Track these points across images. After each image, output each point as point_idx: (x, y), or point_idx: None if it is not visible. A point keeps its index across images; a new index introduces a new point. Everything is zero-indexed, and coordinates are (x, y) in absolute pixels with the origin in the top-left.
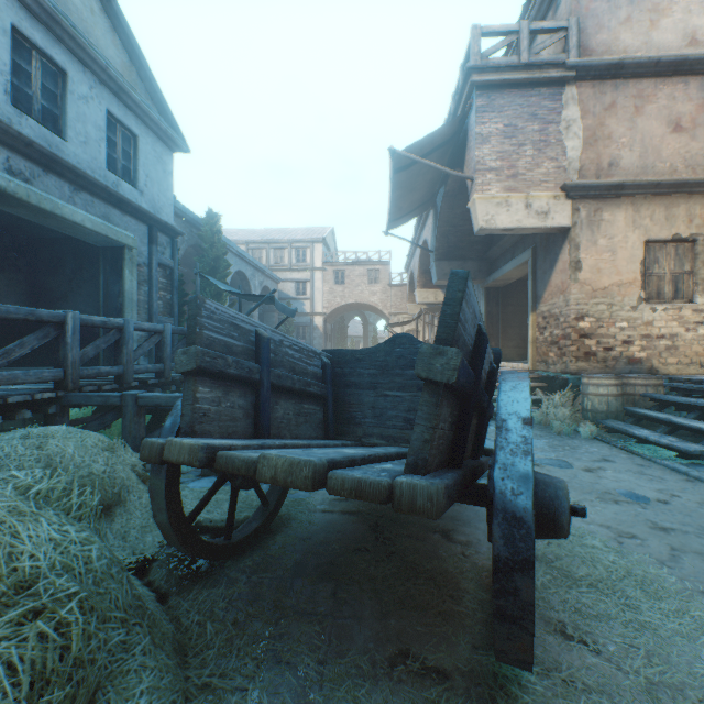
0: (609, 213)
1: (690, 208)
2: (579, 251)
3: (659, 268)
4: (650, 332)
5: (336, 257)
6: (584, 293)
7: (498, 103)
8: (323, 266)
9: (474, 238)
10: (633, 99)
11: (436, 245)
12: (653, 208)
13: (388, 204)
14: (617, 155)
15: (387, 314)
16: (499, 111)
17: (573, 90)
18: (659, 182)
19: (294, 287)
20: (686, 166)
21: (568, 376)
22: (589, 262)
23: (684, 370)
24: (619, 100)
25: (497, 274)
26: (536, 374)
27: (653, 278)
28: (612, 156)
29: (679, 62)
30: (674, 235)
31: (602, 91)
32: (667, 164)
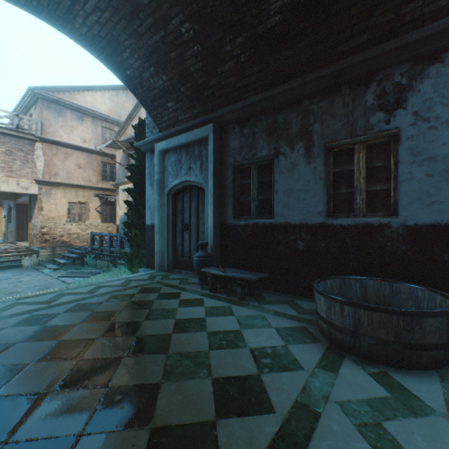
0: (56, 191)
1: (85, 193)
2: (43, 203)
3: (75, 211)
4: (71, 232)
5: None
6: (45, 219)
7: (4, 140)
8: None
9: None
10: (65, 154)
11: None
12: (72, 192)
13: None
14: (59, 172)
15: None
16: (4, 143)
17: (40, 145)
18: (72, 184)
19: None
20: (83, 180)
21: (37, 249)
22: (47, 208)
23: (83, 244)
24: (60, 153)
25: (20, 200)
26: (30, 248)
27: (73, 214)
28: (57, 172)
29: (80, 147)
30: (79, 201)
31: (53, 148)
32: (77, 178)
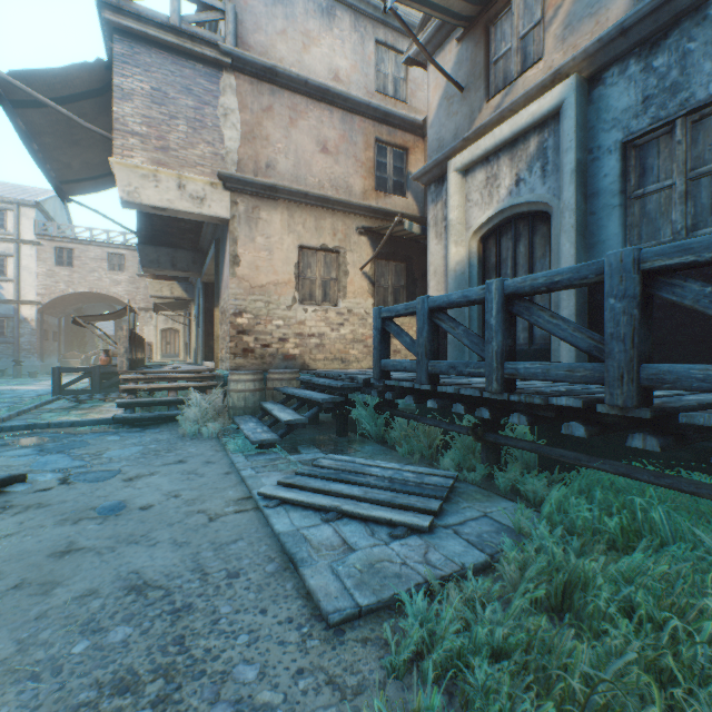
0: (268, 214)
1: (335, 223)
2: (238, 245)
3: (312, 273)
4: (304, 331)
5: (59, 231)
6: (244, 288)
7: (146, 60)
8: (38, 240)
9: (186, 225)
10: (289, 110)
11: (138, 226)
12: (306, 217)
13: (34, 152)
14: (275, 159)
15: (137, 308)
16: (147, 70)
17: (232, 79)
18: (307, 193)
19: None
20: (332, 186)
21: (225, 373)
22: (248, 258)
23: (331, 365)
24: (277, 107)
25: (205, 267)
26: (214, 373)
27: (308, 282)
28: (270, 158)
29: (324, 90)
30: (323, 245)
31: (261, 92)
32: (317, 179)
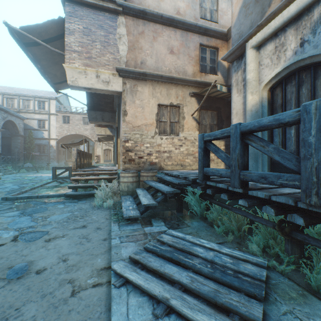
0: (141, 88)
1: (177, 91)
2: (126, 105)
3: (165, 118)
4: (160, 149)
5: (64, 109)
6: (129, 128)
7: (80, 14)
8: (56, 113)
9: (108, 100)
10: (152, 32)
11: (87, 102)
12: (162, 88)
13: (39, 69)
14: (145, 59)
15: (94, 140)
16: (81, 18)
17: (123, 19)
18: (162, 75)
19: (37, 123)
20: (176, 71)
21: (119, 172)
22: (131, 112)
23: (175, 167)
24: (146, 31)
25: (116, 119)
26: (116, 171)
27: (163, 123)
28: (142, 59)
29: (171, 19)
30: (171, 103)
31: (138, 24)
32: (167, 68)
